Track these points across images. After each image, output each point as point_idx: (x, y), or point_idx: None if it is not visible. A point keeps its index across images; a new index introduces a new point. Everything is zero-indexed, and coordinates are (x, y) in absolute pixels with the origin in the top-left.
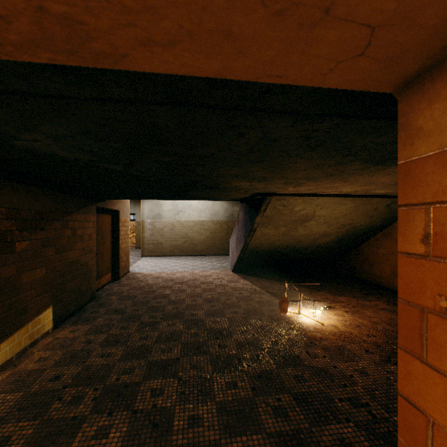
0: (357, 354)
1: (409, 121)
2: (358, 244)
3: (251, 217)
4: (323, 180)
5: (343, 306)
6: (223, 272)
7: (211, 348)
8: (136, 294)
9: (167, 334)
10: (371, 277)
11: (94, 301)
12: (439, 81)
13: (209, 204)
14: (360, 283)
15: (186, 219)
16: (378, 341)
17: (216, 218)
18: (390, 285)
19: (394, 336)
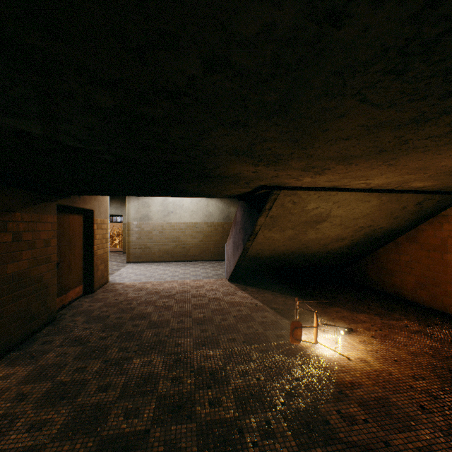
0: (411, 414)
1: None
2: (374, 249)
3: (251, 218)
4: (361, 162)
5: (367, 329)
6: (217, 281)
7: (198, 408)
8: (109, 313)
9: (139, 381)
10: (390, 288)
11: (53, 324)
12: None
13: (202, 205)
14: (376, 295)
15: (177, 221)
16: (430, 387)
17: (211, 220)
18: (415, 298)
19: (448, 377)
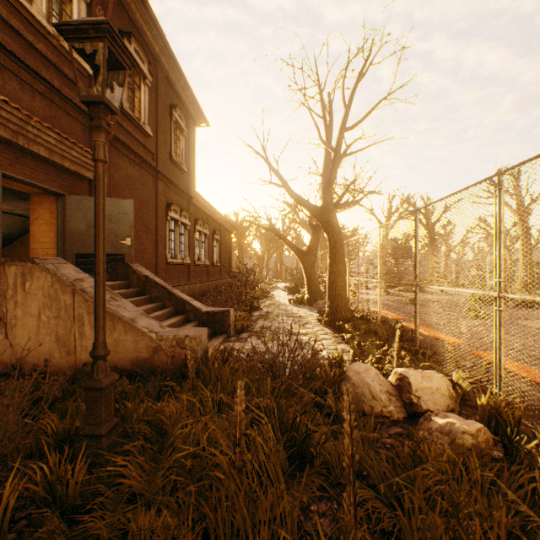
0: None
1: (33, 198)
2: None
3: None
4: None
5: None
6: None
7: None
8: None
9: None
10: None
11: None
12: (36, 195)
13: None
14: None
15: None
16: None
17: None
18: None
19: None
